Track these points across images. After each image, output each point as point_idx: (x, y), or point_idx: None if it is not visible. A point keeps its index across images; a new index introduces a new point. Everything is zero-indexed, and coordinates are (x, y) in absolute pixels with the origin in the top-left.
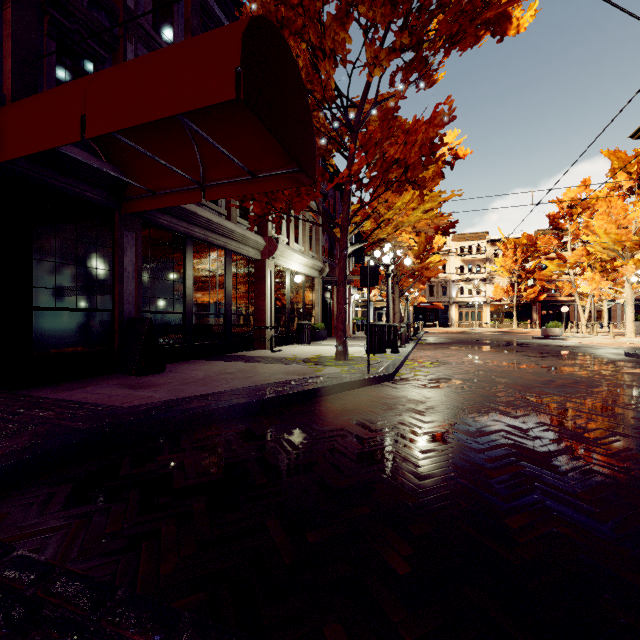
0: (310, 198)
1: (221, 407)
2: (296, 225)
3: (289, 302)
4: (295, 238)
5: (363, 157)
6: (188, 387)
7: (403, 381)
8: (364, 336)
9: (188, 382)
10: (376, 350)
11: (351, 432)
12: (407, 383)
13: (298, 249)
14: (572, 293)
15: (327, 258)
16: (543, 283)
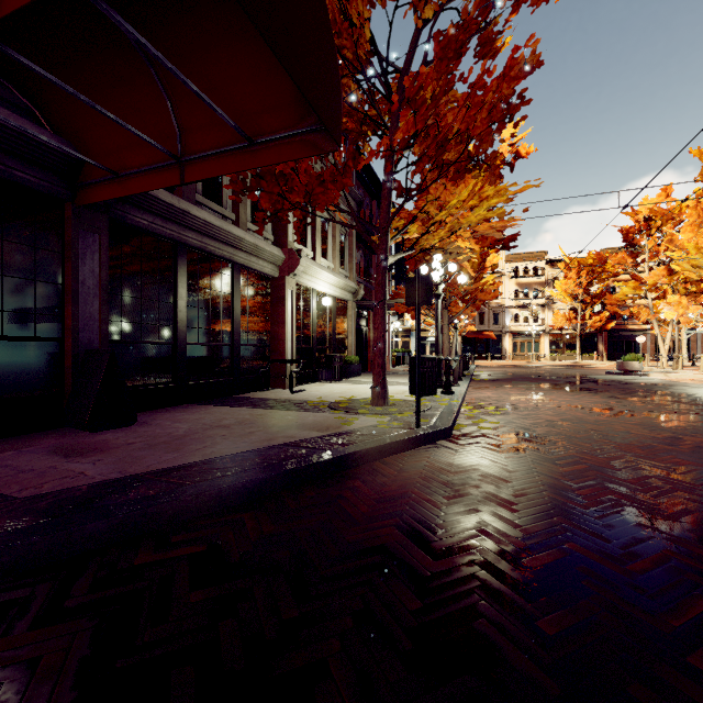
0: (337, 187)
1: (177, 500)
2: (324, 237)
3: (315, 330)
4: (323, 253)
5: (410, 120)
6: (150, 453)
7: (466, 438)
8: (406, 371)
9: (156, 443)
10: (424, 391)
11: (397, 557)
12: (472, 442)
13: (327, 266)
14: (650, 320)
15: (362, 279)
16: (615, 309)
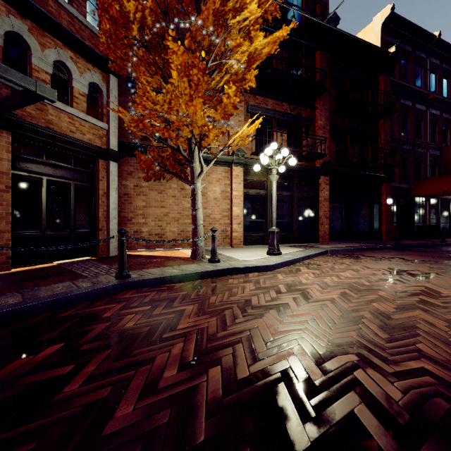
0: None
1: None
2: None
3: None
4: None
5: None
6: None
7: None
8: None
9: None
10: None
11: None
12: None
13: None
14: None
15: None
16: None
